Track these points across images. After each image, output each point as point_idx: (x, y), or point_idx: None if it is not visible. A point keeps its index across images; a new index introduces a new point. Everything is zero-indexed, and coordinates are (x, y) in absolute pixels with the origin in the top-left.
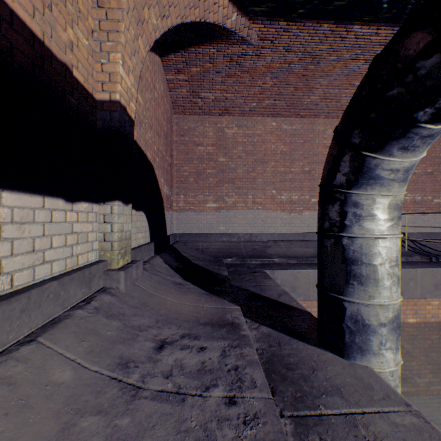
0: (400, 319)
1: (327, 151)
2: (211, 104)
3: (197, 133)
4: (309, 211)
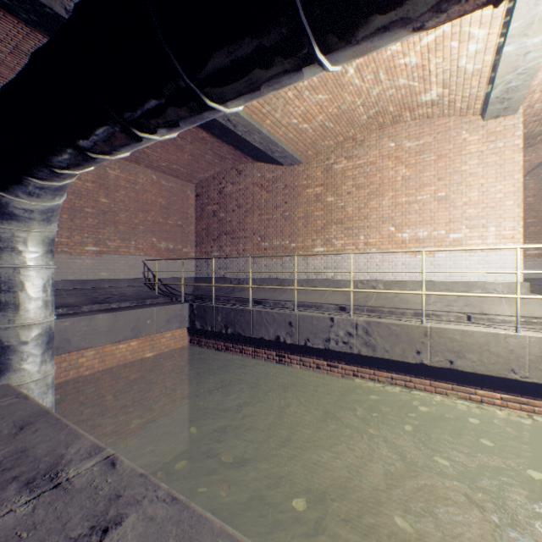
0: (140, 356)
1: (76, 182)
2: None
3: None
4: None
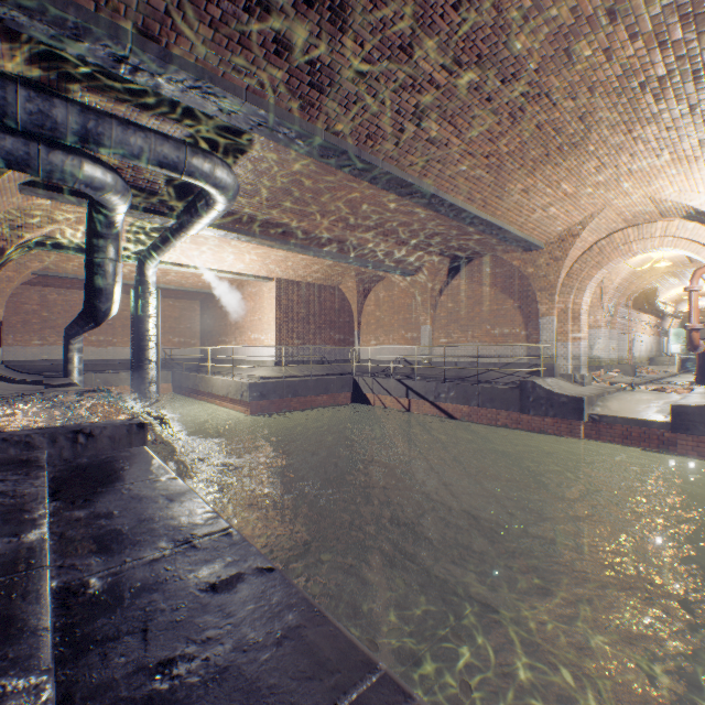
0: None
1: (126, 313)
2: (37, 282)
3: (25, 296)
4: (113, 346)
